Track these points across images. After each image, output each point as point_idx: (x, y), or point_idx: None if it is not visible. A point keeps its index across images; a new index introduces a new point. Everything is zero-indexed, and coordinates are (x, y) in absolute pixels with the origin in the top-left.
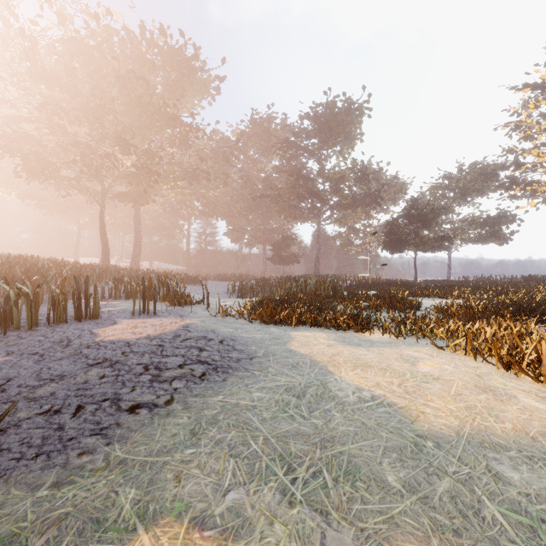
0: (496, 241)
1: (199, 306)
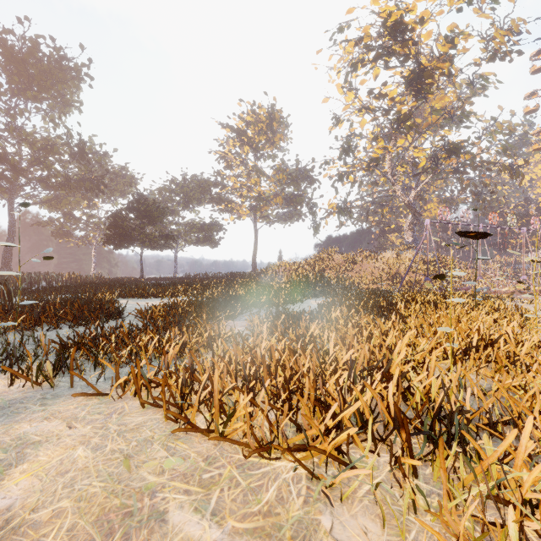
0: (210, 244)
1: None
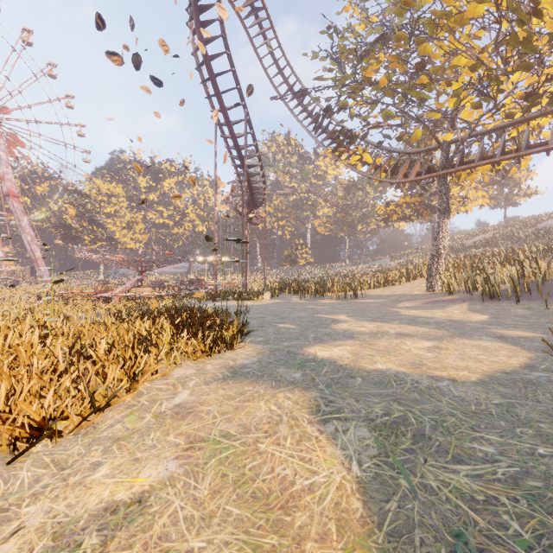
0: None
1: None
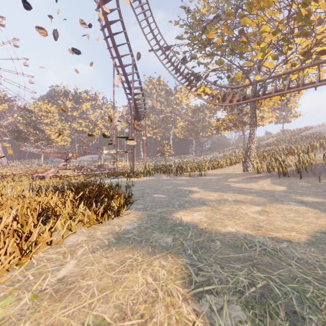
0: None
1: None
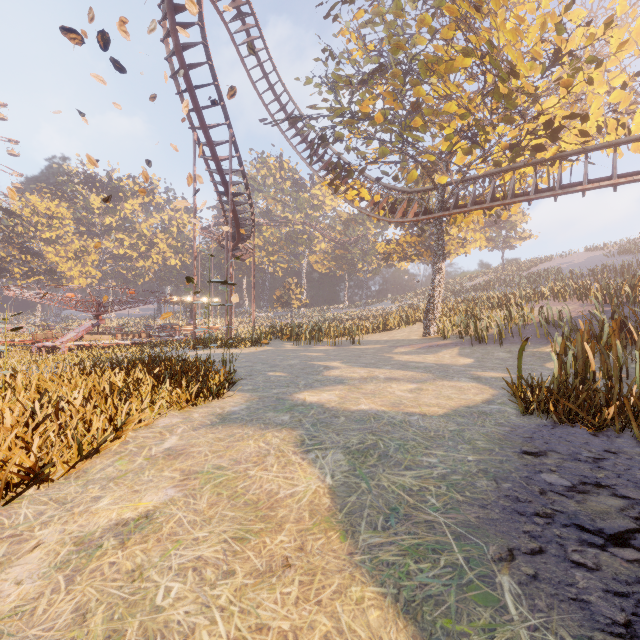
0: None
1: None
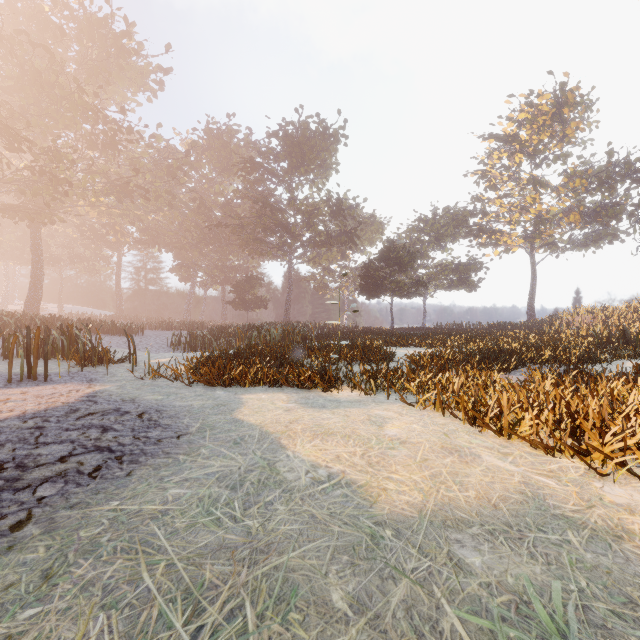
0: (466, 287)
1: (122, 365)
